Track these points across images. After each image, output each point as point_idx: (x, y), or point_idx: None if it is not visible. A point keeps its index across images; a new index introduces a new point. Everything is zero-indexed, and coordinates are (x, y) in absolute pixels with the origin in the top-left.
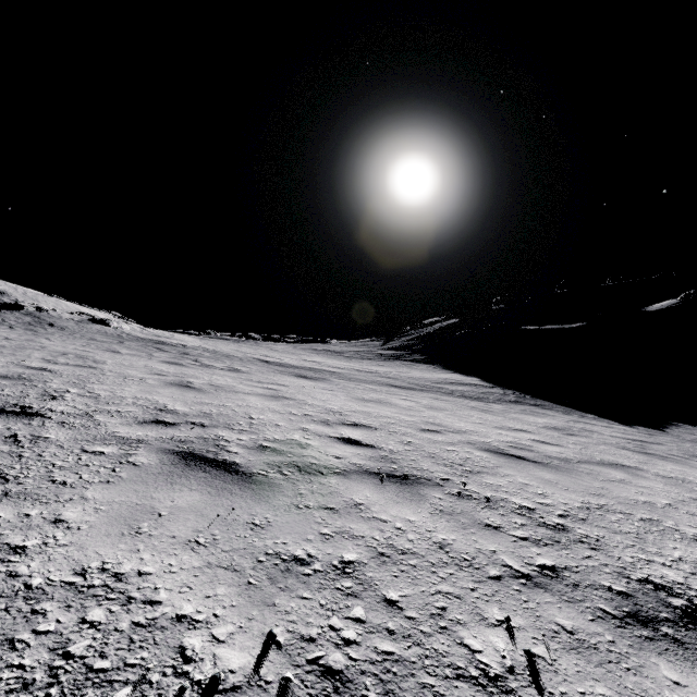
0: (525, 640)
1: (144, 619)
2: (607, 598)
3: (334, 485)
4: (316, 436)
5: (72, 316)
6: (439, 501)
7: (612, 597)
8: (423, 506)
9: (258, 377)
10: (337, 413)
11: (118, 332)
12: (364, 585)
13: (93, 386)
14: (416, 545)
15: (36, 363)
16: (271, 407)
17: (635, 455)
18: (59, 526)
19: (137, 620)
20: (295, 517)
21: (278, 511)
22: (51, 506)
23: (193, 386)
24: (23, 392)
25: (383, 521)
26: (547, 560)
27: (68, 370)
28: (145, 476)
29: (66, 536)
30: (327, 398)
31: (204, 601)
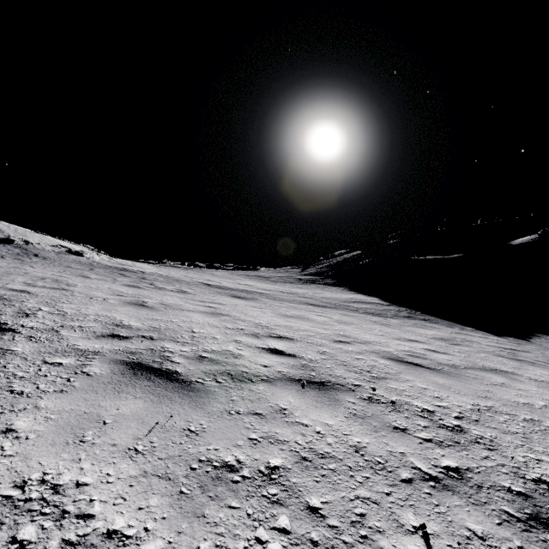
0: (441, 548)
1: (75, 536)
2: (509, 499)
3: (262, 391)
4: (247, 347)
5: (53, 248)
6: (352, 405)
7: (513, 498)
8: (339, 411)
9: (201, 297)
10: (264, 327)
11: (89, 261)
12: (288, 491)
13: (62, 305)
14: (335, 448)
15: (18, 286)
16: (210, 323)
17: (509, 362)
18: (8, 436)
19: (68, 537)
20: (227, 423)
21: (212, 417)
22: (5, 416)
23: (147, 304)
24: (1, 310)
25: (305, 425)
26: (450, 461)
27: (43, 292)
28: (96, 385)
29: (14, 446)
30: (256, 314)
31: (136, 514)
